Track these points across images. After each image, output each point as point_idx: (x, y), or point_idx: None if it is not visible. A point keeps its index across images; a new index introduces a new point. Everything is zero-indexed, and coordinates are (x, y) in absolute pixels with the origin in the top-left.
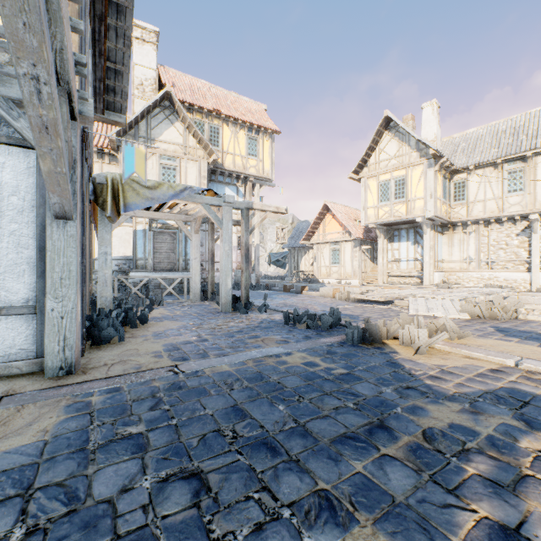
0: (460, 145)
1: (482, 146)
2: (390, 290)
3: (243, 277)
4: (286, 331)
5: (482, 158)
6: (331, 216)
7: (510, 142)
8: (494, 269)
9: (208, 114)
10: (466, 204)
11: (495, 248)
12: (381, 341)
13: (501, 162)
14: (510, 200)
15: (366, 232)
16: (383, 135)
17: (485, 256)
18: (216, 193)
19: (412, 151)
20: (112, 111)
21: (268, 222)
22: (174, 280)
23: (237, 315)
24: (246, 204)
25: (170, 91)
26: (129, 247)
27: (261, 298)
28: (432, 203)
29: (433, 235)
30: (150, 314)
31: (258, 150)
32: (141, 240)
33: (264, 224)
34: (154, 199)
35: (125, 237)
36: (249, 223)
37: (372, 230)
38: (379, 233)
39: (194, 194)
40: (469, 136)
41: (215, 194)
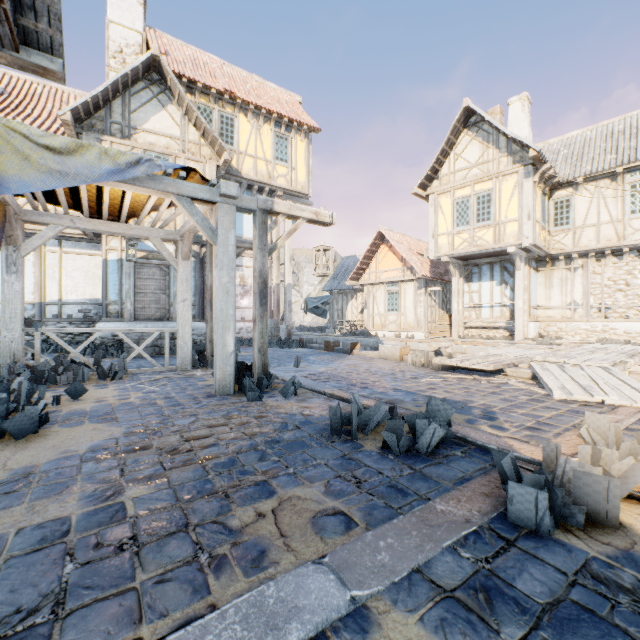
0: (560, 153)
1: (592, 152)
2: (470, 346)
3: (255, 331)
4: (339, 463)
5: (594, 167)
6: (387, 248)
7: (632, 145)
8: (609, 318)
9: (217, 98)
10: (571, 231)
11: (611, 290)
12: (617, 521)
13: (622, 172)
14: (634, 224)
15: (433, 270)
16: (460, 135)
17: (597, 300)
18: (205, 179)
19: (502, 156)
20: (36, 48)
21: (304, 260)
22: (162, 334)
23: (240, 404)
24: (261, 202)
25: (158, 56)
26: (101, 285)
27: (291, 363)
28: (530, 226)
29: (527, 272)
30: (75, 401)
31: (289, 153)
32: (115, 275)
33: (299, 262)
34: (66, 174)
35: (94, 271)
36: (277, 254)
37: (440, 267)
38: (454, 270)
39: (160, 176)
40: (572, 140)
41: (203, 182)
